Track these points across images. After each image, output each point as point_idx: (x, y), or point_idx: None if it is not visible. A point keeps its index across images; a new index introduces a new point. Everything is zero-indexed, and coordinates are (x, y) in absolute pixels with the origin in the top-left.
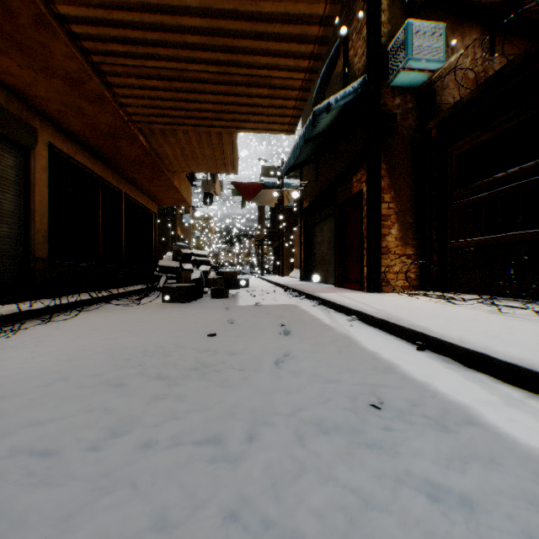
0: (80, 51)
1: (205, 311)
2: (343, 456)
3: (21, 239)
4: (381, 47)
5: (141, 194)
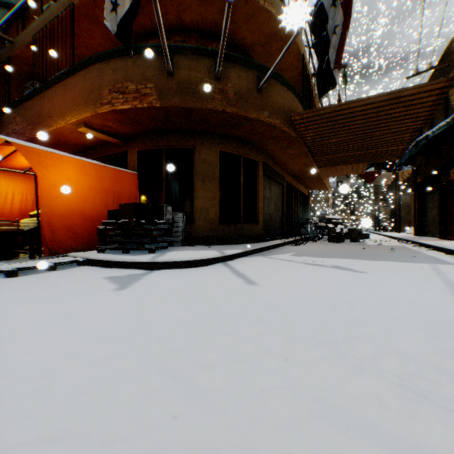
0: (311, 157)
1: (352, 244)
2: (399, 256)
3: (280, 217)
4: None
5: (303, 187)
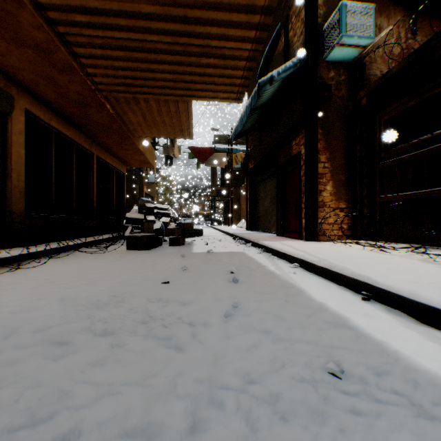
0: (46, 22)
1: (162, 258)
2: None
3: None
4: (317, 27)
5: (111, 156)
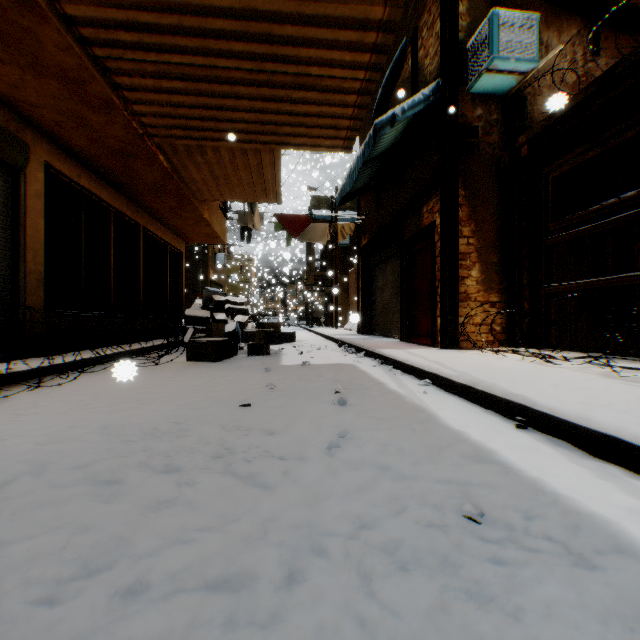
0: (78, 42)
1: (239, 372)
2: (435, 615)
3: (8, 282)
4: (458, 44)
5: (164, 228)
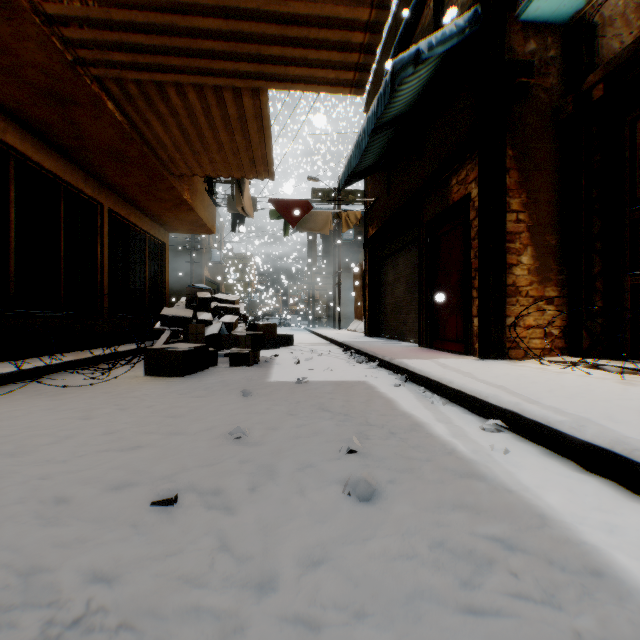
0: None
1: (203, 398)
2: None
3: None
4: None
5: (140, 213)
